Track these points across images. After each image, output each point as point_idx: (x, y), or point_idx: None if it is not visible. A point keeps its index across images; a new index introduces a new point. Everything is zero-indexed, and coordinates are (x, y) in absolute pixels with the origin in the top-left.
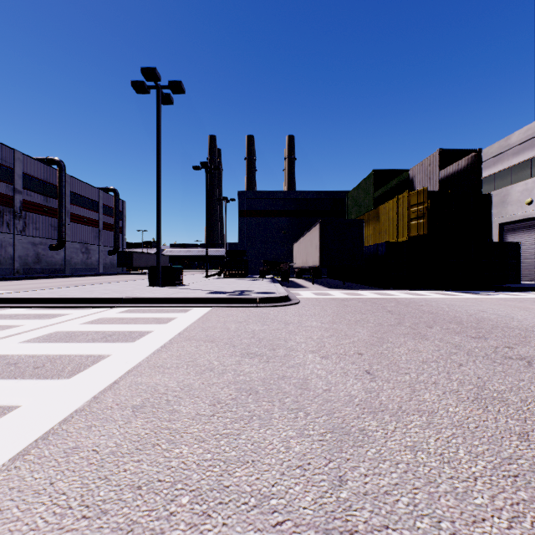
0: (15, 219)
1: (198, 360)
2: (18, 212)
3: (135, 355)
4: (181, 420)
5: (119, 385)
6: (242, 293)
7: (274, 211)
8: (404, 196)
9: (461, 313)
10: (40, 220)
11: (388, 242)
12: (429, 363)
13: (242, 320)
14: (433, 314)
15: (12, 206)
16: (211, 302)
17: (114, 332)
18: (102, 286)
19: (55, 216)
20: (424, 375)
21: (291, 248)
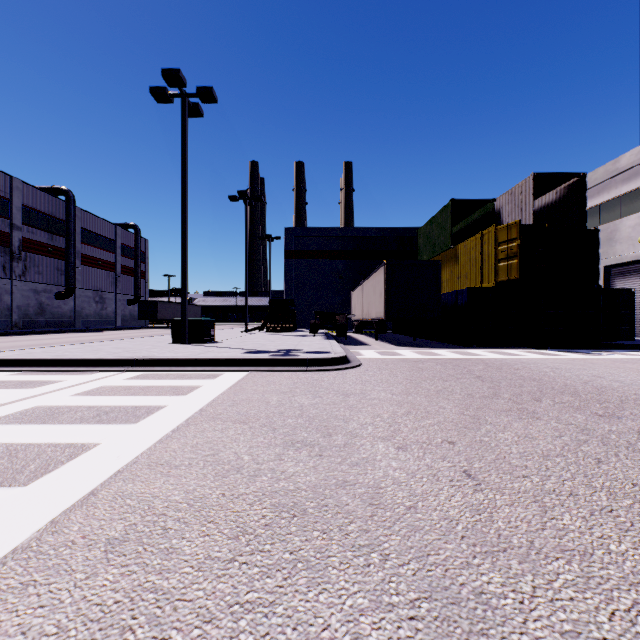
0: (13, 261)
1: (221, 453)
2: (17, 253)
3: (134, 445)
4: (180, 570)
5: (96, 499)
6: (288, 353)
7: (328, 251)
8: (490, 231)
9: (573, 380)
10: (44, 262)
11: (470, 288)
12: (553, 458)
13: (286, 390)
14: (536, 381)
15: (10, 246)
16: (247, 364)
17: (114, 407)
18: (114, 343)
19: (62, 258)
20: (551, 480)
21: (349, 297)
